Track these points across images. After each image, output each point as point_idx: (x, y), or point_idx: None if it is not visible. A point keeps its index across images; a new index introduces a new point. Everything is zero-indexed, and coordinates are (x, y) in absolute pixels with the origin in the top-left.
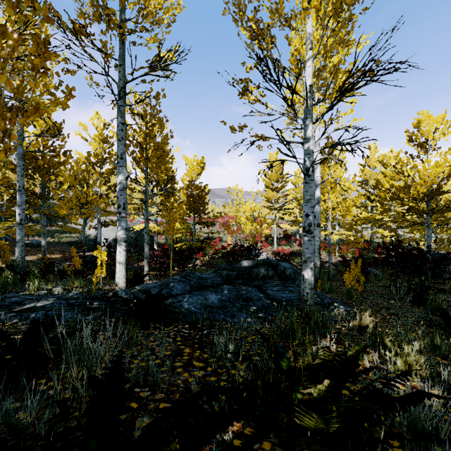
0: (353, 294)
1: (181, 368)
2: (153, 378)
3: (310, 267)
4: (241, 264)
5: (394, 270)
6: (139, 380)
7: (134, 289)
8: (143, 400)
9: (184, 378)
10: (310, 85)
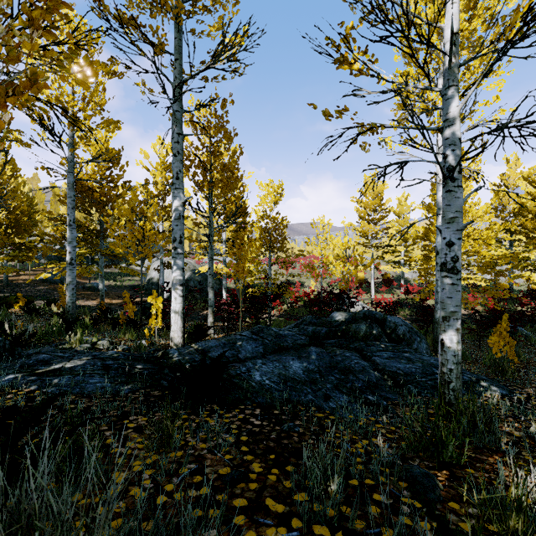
0: (506, 367)
1: (244, 513)
2: None
3: (455, 328)
4: (332, 317)
5: None
6: None
7: (189, 349)
8: None
9: None
10: (455, 33)
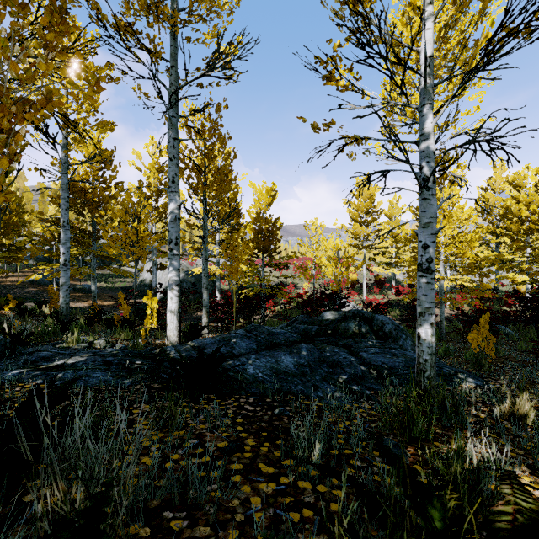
0: (484, 361)
1: (240, 474)
2: (195, 492)
3: (430, 322)
4: (323, 316)
5: (533, 329)
6: (173, 497)
7: (186, 346)
8: (174, 538)
9: (243, 494)
10: (430, 56)
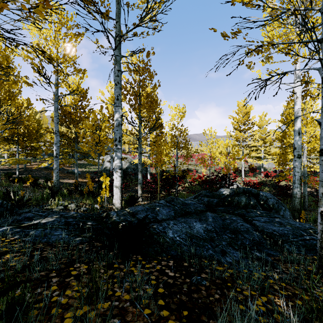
0: None
1: None
2: None
3: None
4: (220, 192)
5: None
6: None
7: (124, 211)
8: None
9: None
10: None
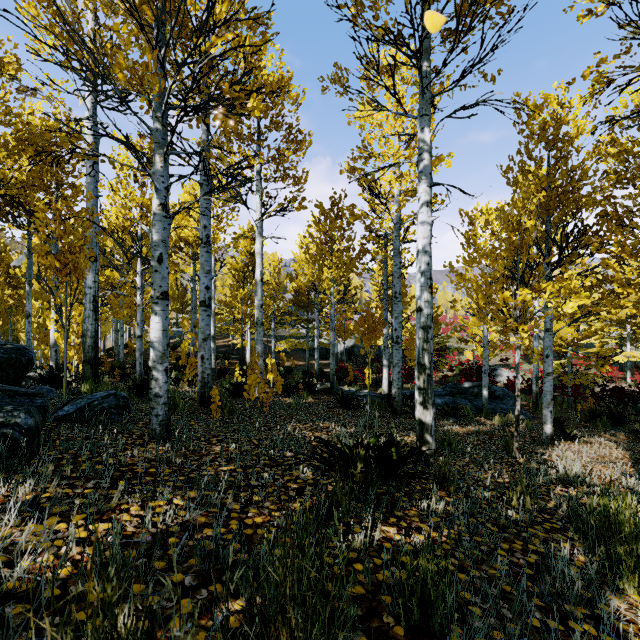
0: None
1: None
2: None
3: (485, 389)
4: (463, 385)
5: None
6: None
7: None
8: None
9: None
10: None
